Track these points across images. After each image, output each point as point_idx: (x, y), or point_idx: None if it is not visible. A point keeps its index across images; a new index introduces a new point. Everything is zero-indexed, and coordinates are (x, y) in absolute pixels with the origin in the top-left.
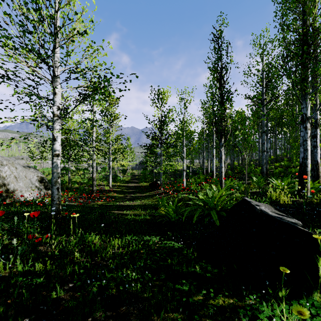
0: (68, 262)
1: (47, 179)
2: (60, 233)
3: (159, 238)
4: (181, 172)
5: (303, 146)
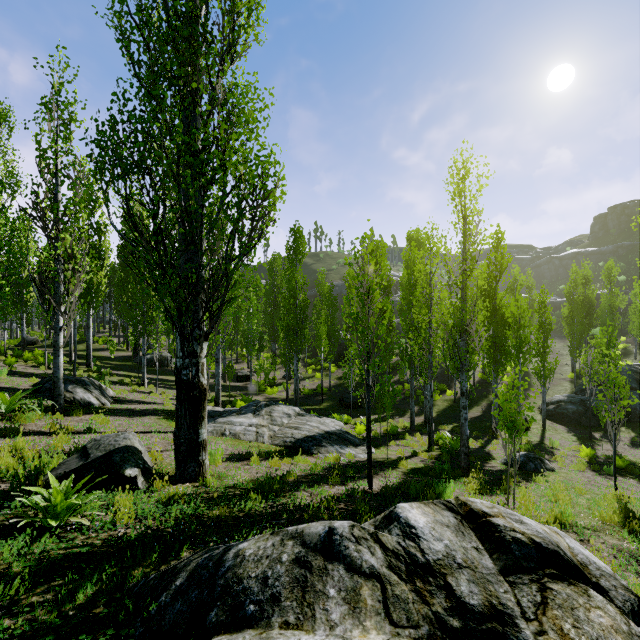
0: None
1: None
2: None
3: None
4: None
5: None
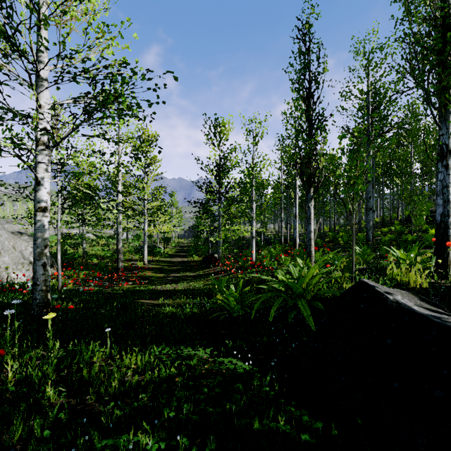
0: (25, 411)
1: (52, 252)
2: (39, 343)
3: (210, 350)
4: (249, 241)
5: (442, 195)
